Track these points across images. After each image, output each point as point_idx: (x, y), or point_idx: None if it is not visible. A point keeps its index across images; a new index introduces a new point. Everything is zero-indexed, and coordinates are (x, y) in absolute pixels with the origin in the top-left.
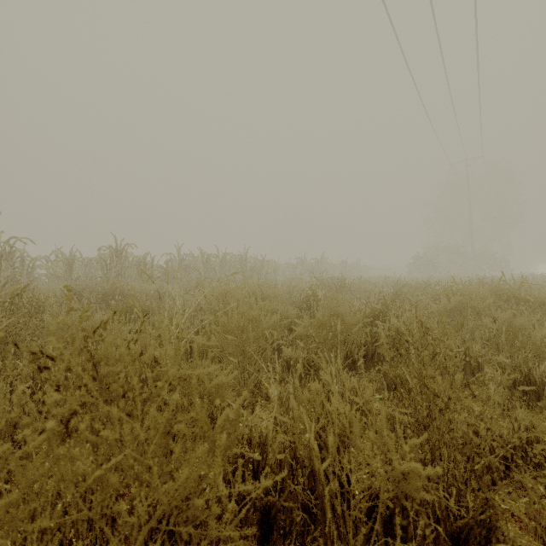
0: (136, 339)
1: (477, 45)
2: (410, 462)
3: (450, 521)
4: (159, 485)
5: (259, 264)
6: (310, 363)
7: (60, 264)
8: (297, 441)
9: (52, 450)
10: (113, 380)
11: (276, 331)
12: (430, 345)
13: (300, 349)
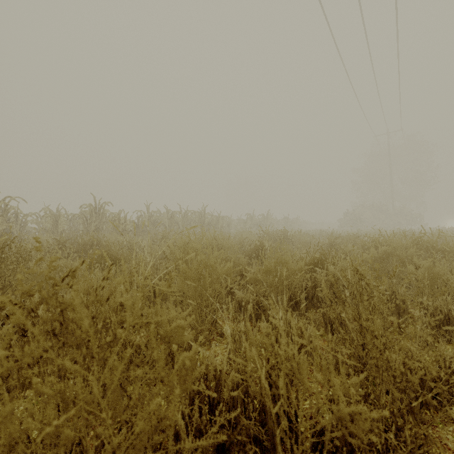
0: (103, 286)
1: (397, 36)
2: (357, 405)
3: (390, 453)
4: (113, 438)
5: (215, 219)
6: (258, 304)
7: (48, 220)
8: (249, 379)
9: (23, 390)
10: (80, 324)
11: (230, 277)
12: (365, 289)
13: (250, 292)
